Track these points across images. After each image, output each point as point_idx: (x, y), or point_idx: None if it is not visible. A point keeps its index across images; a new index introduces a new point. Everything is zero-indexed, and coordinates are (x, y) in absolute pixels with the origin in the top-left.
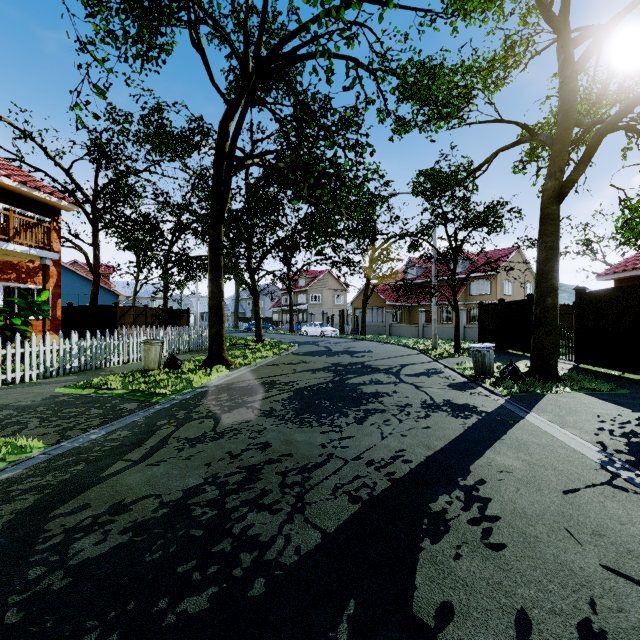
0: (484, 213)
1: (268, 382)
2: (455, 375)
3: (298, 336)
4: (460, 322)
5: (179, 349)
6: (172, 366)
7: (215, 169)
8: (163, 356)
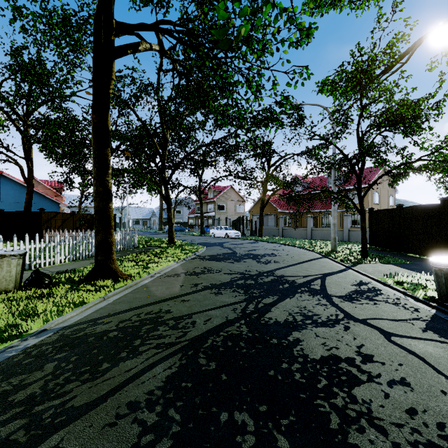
0: (415, 102)
1: (150, 318)
2: (403, 297)
3: (207, 237)
4: (345, 226)
5: (83, 254)
6: (34, 285)
7: (95, 36)
8: (61, 262)
